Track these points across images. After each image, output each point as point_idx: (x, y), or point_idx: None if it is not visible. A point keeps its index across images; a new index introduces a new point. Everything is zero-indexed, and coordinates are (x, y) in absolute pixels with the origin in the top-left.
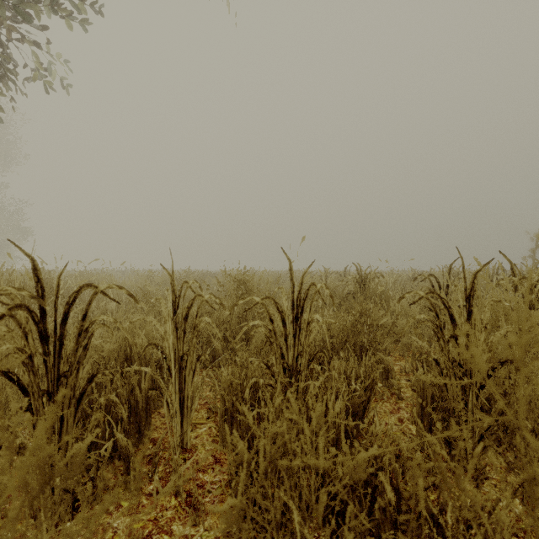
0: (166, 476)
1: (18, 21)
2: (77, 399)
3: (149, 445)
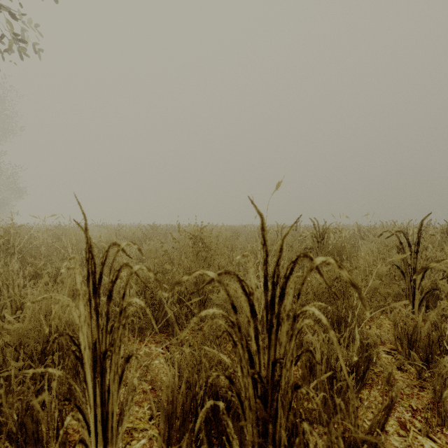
0: None
1: None
2: None
3: None
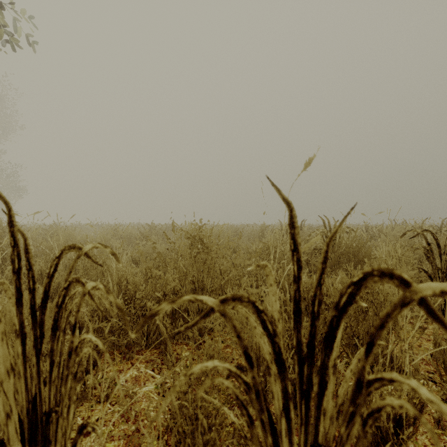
0: None
1: None
2: None
3: None
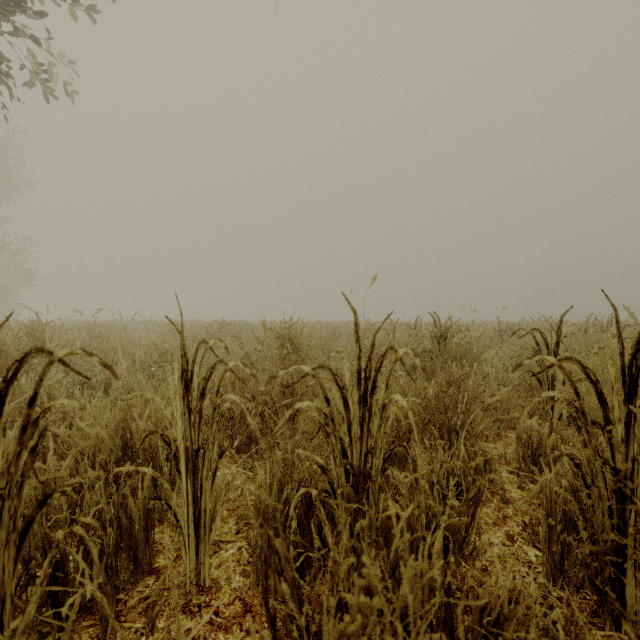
0: (168, 638)
1: (7, 9)
2: (20, 533)
3: (149, 580)
